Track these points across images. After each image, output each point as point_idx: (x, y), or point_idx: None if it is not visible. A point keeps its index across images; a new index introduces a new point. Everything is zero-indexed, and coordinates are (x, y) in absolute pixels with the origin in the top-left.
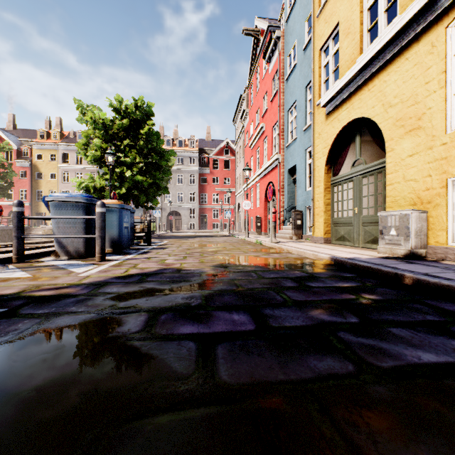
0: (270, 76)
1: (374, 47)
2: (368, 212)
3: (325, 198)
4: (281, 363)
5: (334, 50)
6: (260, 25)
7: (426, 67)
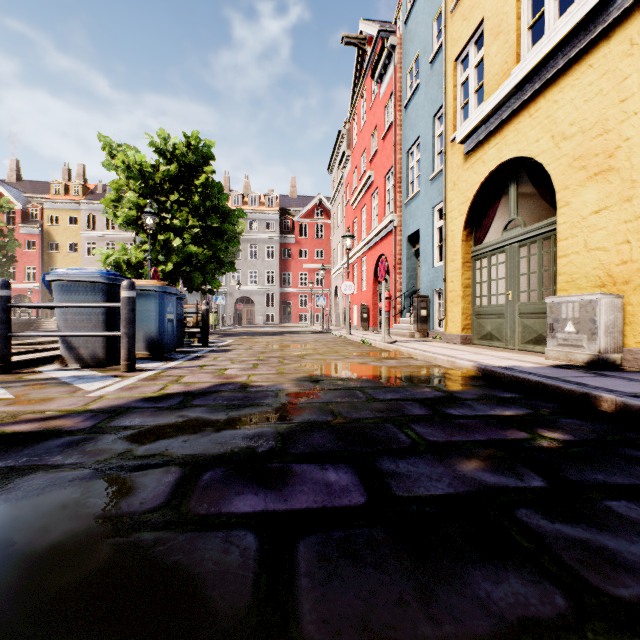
0: (381, 102)
1: (539, 51)
2: (529, 298)
3: (463, 278)
4: (422, 588)
5: (477, 60)
6: (367, 31)
7: (622, 76)
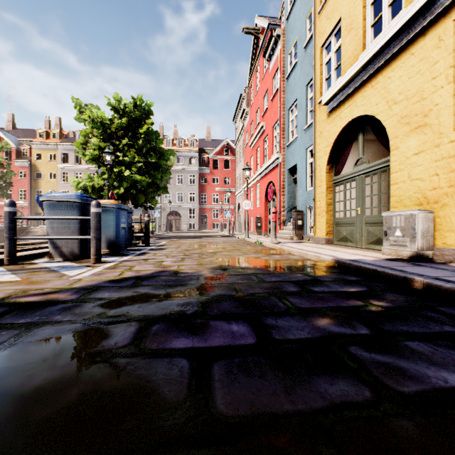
0: (270, 75)
1: (378, 43)
2: (371, 213)
3: (326, 198)
4: (287, 387)
5: (336, 47)
6: (260, 24)
7: (433, 61)
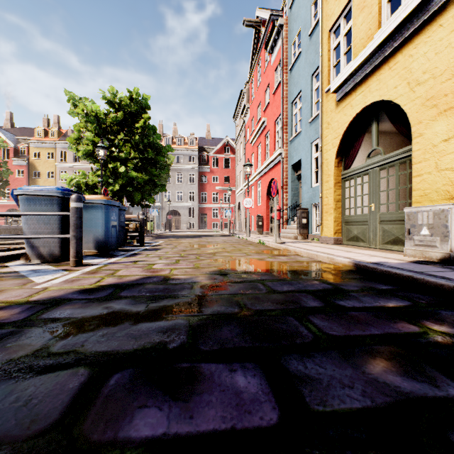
0: (272, 67)
1: (398, 16)
2: (388, 209)
3: (335, 194)
4: None
5: (346, 29)
6: (262, 16)
7: None
